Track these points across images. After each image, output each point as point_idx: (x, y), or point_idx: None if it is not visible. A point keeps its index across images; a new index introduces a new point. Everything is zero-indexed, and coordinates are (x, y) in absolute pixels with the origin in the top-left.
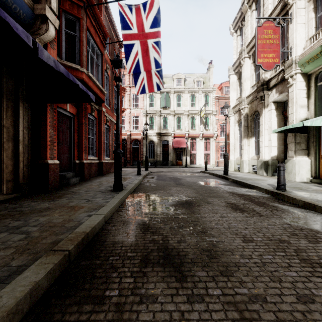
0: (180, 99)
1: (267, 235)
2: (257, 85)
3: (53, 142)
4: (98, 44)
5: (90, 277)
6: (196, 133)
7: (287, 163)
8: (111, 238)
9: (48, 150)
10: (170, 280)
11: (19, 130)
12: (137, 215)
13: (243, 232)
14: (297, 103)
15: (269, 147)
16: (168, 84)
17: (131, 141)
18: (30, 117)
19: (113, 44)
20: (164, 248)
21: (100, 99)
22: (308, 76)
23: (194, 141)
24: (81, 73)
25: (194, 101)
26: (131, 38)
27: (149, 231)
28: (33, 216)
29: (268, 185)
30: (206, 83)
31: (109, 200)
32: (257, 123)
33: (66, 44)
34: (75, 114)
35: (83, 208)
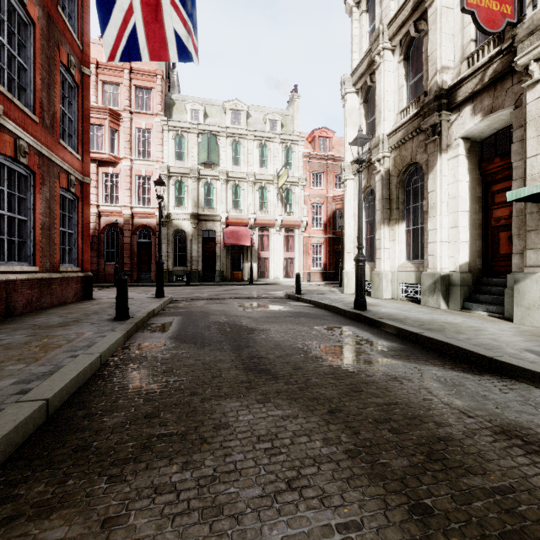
0: (238, 151)
1: None
2: (423, 100)
3: None
4: None
5: None
6: (270, 218)
7: (523, 283)
8: None
9: None
10: None
11: None
12: None
13: None
14: None
15: (452, 242)
16: (215, 119)
17: (133, 229)
18: None
19: None
20: None
21: None
22: None
23: (265, 234)
24: None
25: (265, 157)
26: None
27: None
28: None
29: None
30: (287, 127)
31: None
32: (412, 190)
33: None
34: None
35: None
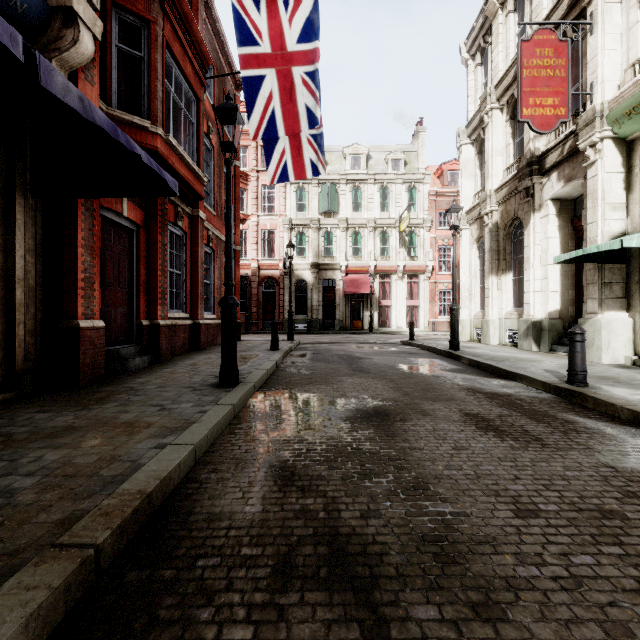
0: (358, 197)
1: (570, 497)
2: (518, 165)
3: (90, 281)
4: (190, 78)
5: (144, 622)
6: (392, 265)
7: (583, 326)
8: (207, 503)
9: (80, 298)
10: (346, 635)
11: (16, 256)
12: (268, 444)
13: (512, 488)
14: (605, 201)
15: (543, 292)
16: (335, 165)
17: (259, 281)
18: (41, 229)
19: (222, 81)
20: (329, 534)
21: (194, 193)
22: (628, 144)
23: (387, 281)
24: (153, 136)
25: (387, 200)
26: (258, 64)
27: (294, 486)
28: (34, 448)
29: (546, 373)
30: (411, 164)
31: (208, 409)
32: (517, 242)
33: (120, 74)
34: (140, 224)
35: (148, 428)
